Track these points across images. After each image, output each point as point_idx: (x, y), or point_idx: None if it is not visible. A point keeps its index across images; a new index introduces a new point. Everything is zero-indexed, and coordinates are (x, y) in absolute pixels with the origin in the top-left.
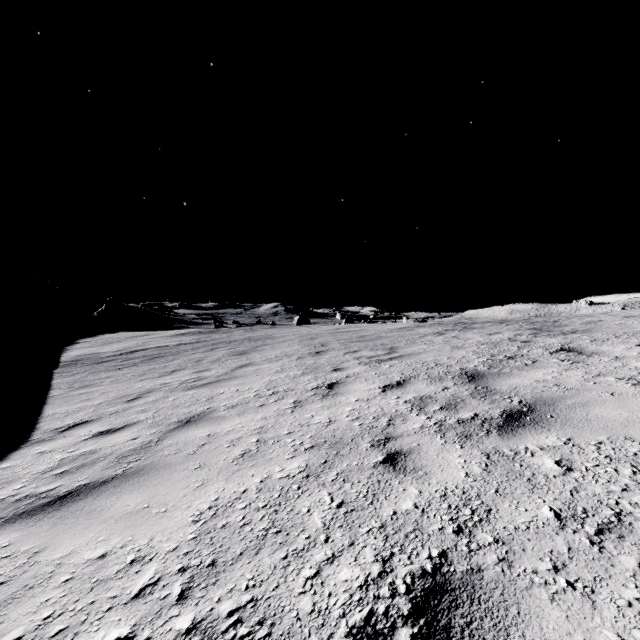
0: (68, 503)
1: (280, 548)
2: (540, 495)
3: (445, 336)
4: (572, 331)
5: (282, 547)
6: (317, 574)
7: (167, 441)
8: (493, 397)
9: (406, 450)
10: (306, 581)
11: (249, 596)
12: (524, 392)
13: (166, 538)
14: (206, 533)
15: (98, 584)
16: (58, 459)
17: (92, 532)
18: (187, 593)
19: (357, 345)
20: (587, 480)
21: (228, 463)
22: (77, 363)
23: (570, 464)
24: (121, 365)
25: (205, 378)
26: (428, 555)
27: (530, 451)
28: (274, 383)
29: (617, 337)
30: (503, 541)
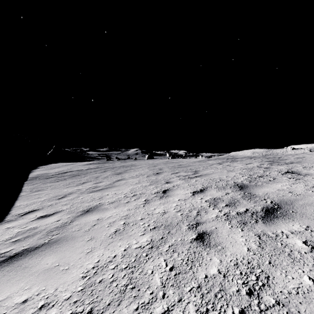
0: (14, 261)
1: (134, 301)
2: (299, 267)
3: (223, 165)
4: (290, 162)
5: (135, 300)
6: None
7: (75, 222)
8: (255, 199)
9: (209, 231)
10: None
11: None
12: (272, 196)
13: (65, 289)
14: (89, 286)
15: None
16: (16, 232)
17: (23, 282)
18: None
19: (177, 169)
20: None
21: (107, 237)
22: (36, 178)
23: (313, 244)
24: (58, 179)
25: (99, 186)
26: (232, 313)
27: (285, 234)
28: (134, 189)
29: None
30: (282, 303)
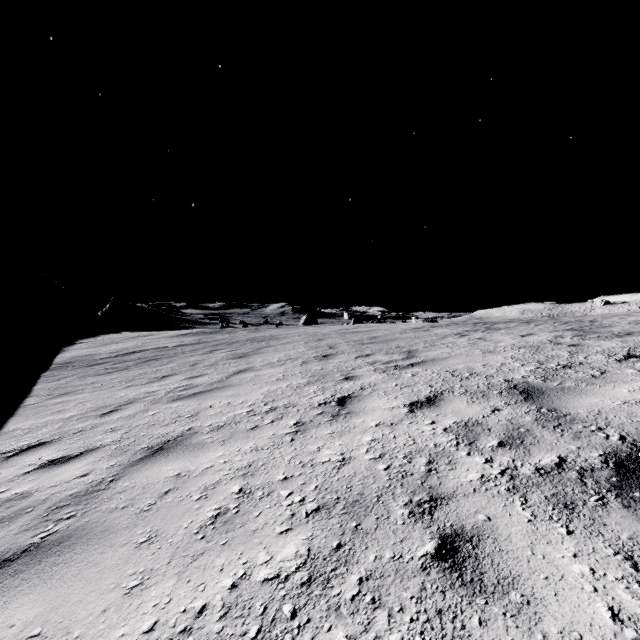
0: None
1: None
2: None
3: (469, 338)
4: (626, 332)
5: None
6: None
7: (122, 482)
8: (573, 427)
9: (471, 530)
10: None
11: None
12: (618, 420)
13: None
14: None
15: None
16: None
17: None
18: None
19: (369, 348)
20: None
21: (190, 535)
22: (68, 366)
23: None
24: (112, 368)
25: (196, 386)
26: None
27: None
28: (273, 395)
29: None
30: None
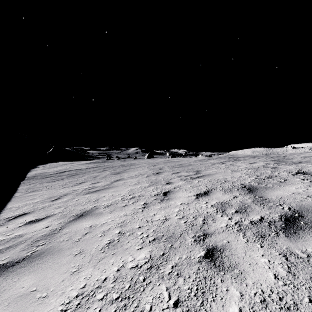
0: None
1: None
2: None
3: (225, 164)
4: (298, 162)
5: None
6: None
7: (65, 230)
8: (269, 204)
9: (220, 246)
10: None
11: None
12: (289, 201)
13: None
14: None
15: None
16: None
17: None
18: None
19: (178, 169)
20: None
21: (98, 251)
22: (34, 178)
23: None
24: (55, 179)
25: (96, 187)
26: None
27: None
28: (133, 191)
29: None
30: None
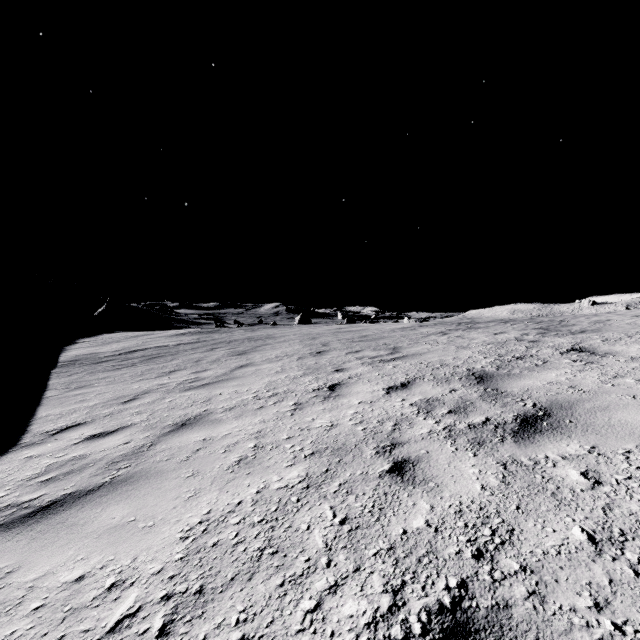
0: (50, 514)
1: (276, 573)
2: (568, 513)
3: (449, 336)
4: (581, 330)
5: (278, 571)
6: (318, 607)
7: (160, 446)
8: (504, 400)
9: (414, 458)
10: (305, 615)
11: (239, 633)
12: (537, 394)
13: (151, 558)
14: (195, 552)
15: (71, 613)
16: (46, 464)
17: (72, 549)
18: (169, 628)
19: (359, 345)
20: (620, 495)
21: (223, 471)
22: (75, 363)
23: (598, 476)
24: (119, 365)
25: (203, 379)
26: (445, 585)
27: (551, 460)
28: (274, 384)
29: (630, 337)
30: (531, 569)
